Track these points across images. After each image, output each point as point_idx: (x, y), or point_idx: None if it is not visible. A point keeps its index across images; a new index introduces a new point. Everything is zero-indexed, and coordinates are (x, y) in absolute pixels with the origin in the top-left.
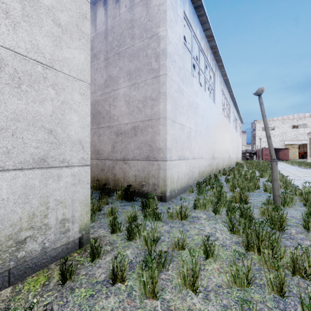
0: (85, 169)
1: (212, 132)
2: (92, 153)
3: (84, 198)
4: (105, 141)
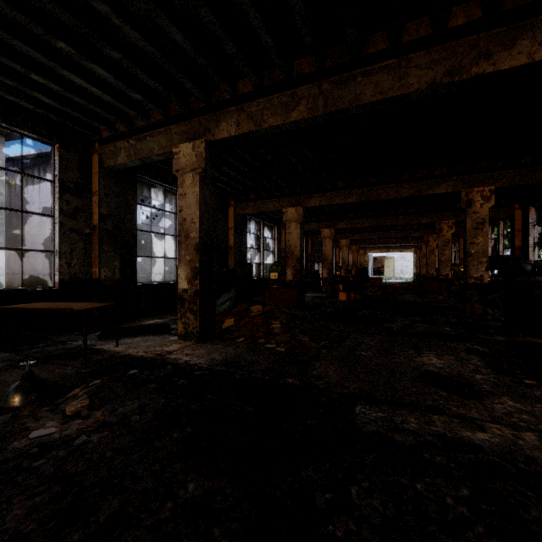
0: (3, 277)
1: (154, 252)
2: (32, 270)
3: (3, 287)
4: (39, 262)
